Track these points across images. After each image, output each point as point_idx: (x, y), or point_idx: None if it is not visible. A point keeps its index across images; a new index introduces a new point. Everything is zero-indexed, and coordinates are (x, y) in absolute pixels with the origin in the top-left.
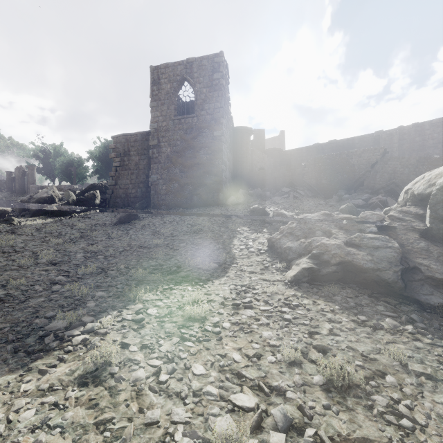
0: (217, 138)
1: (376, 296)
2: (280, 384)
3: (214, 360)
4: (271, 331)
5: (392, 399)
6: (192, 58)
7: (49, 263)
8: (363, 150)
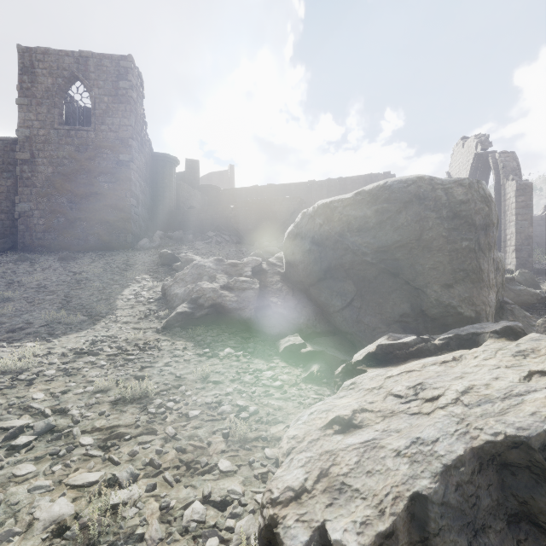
0: (124, 164)
1: (237, 333)
2: (67, 406)
3: (6, 402)
4: (101, 371)
5: (169, 400)
6: (88, 52)
7: None
8: (284, 198)
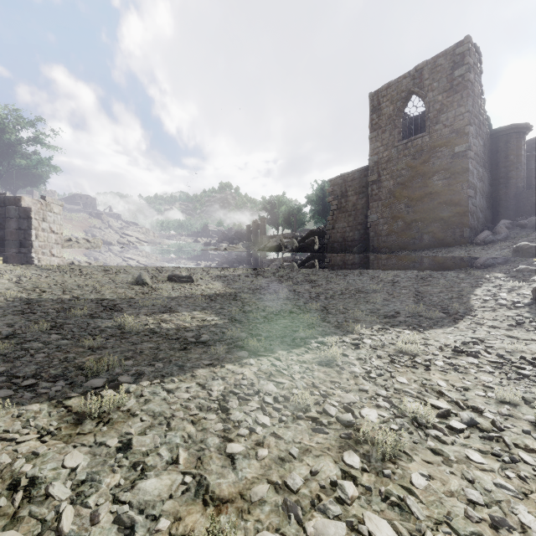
0: (460, 155)
1: None
2: (479, 406)
3: (418, 380)
4: (492, 378)
5: None
6: (422, 63)
7: (285, 299)
8: None
